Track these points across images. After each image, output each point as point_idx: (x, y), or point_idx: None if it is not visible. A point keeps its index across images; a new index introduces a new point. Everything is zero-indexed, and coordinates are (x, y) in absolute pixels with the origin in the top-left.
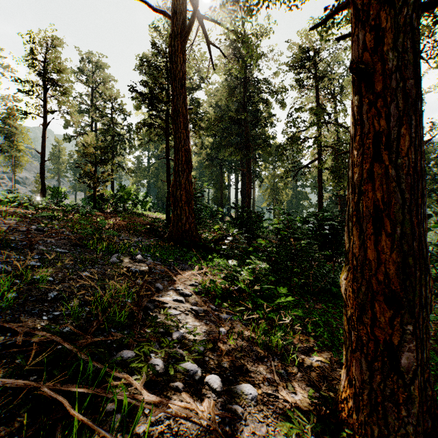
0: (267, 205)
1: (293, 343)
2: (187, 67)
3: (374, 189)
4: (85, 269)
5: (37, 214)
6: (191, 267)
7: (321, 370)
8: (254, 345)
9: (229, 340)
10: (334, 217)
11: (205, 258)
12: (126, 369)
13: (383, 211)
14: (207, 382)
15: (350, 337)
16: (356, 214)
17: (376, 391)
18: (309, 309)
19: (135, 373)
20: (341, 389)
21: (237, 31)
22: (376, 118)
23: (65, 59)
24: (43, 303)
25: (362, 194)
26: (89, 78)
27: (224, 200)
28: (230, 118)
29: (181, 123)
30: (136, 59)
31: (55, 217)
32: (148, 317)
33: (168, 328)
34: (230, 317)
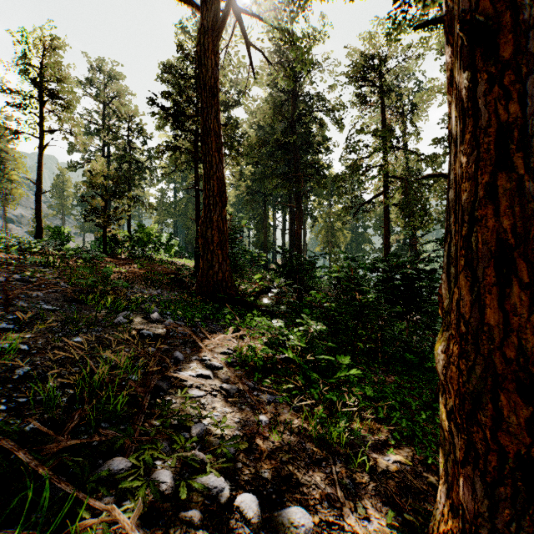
0: (322, 250)
1: (361, 435)
2: (221, 75)
3: (496, 215)
4: (79, 334)
5: (27, 260)
6: (224, 328)
7: (401, 477)
8: (307, 440)
9: (272, 434)
10: (408, 264)
11: (243, 316)
12: (114, 491)
13: (514, 247)
14: (237, 507)
15: (451, 439)
16: (465, 254)
17: (502, 533)
18: (379, 385)
19: (127, 497)
20: (438, 515)
21: (284, 30)
22: (500, 102)
23: (67, 64)
24: (6, 384)
25: (476, 222)
26: (100, 91)
27: (269, 244)
28: (276, 141)
29: (212, 143)
30: (158, 67)
31: (49, 263)
32: (159, 402)
33: (184, 419)
34: (275, 398)
